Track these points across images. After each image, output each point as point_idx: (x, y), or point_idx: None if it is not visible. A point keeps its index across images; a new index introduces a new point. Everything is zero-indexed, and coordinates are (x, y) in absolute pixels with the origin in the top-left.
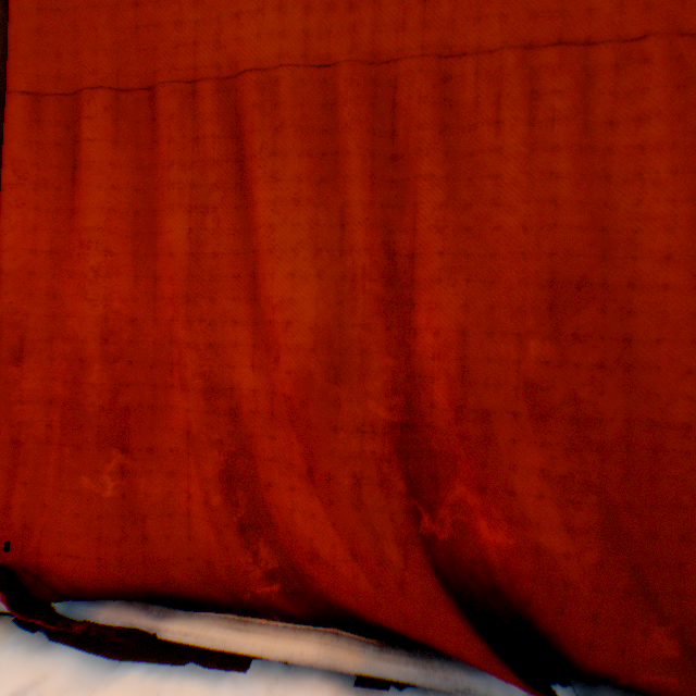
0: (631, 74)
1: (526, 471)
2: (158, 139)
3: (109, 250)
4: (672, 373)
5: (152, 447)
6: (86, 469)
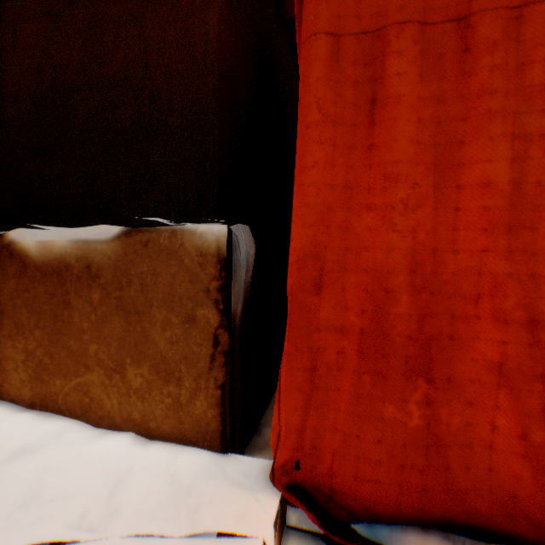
0: None
1: None
2: (470, 69)
3: (415, 182)
4: None
5: (449, 377)
6: (389, 397)
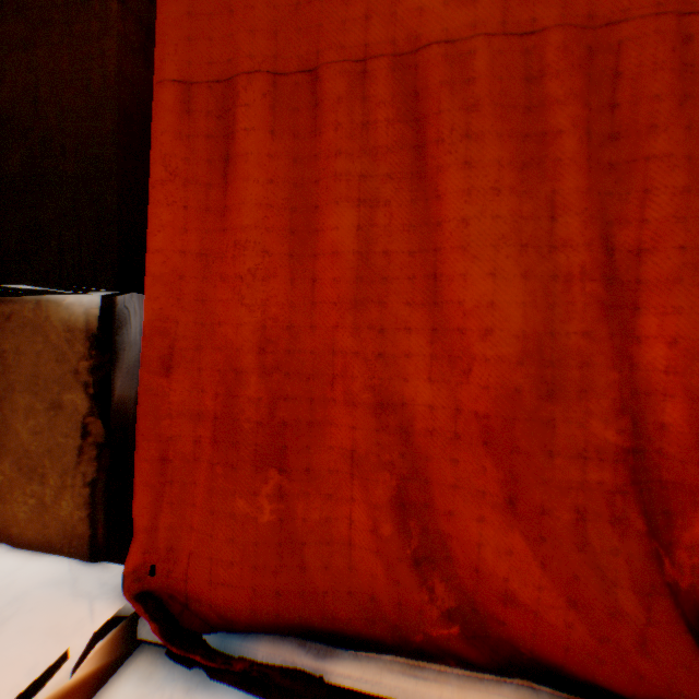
0: None
1: None
2: (320, 127)
3: (265, 250)
4: None
5: (309, 467)
6: (240, 490)
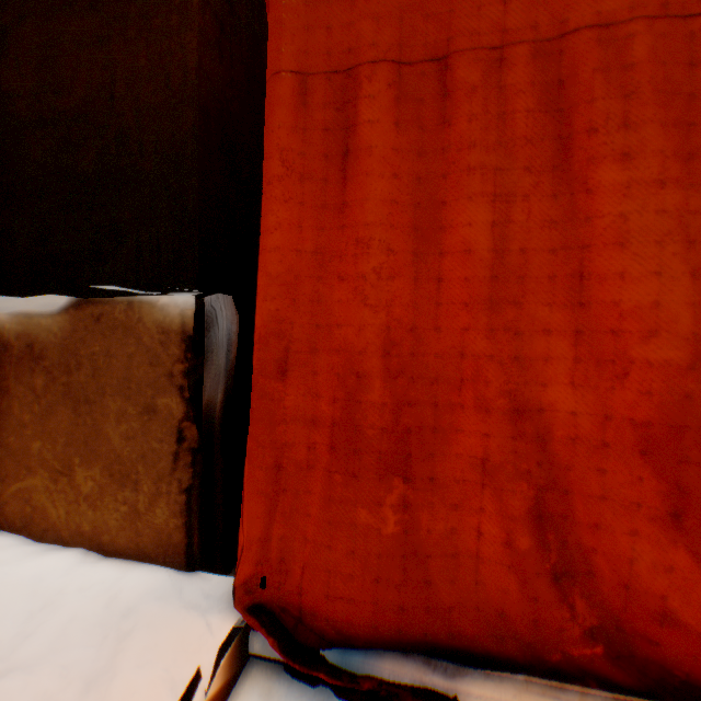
0: None
1: None
2: (450, 118)
3: (390, 249)
4: None
5: (433, 476)
6: (362, 500)
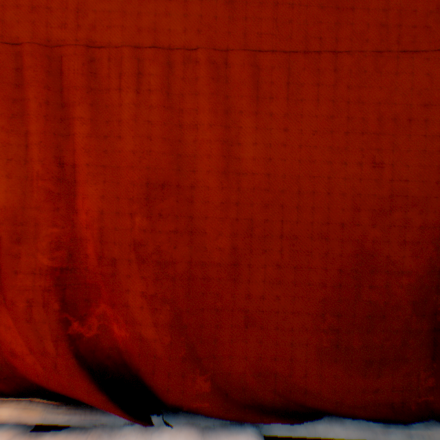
0: (192, 68)
1: (135, 293)
2: None
3: None
4: (213, 235)
5: None
6: None
